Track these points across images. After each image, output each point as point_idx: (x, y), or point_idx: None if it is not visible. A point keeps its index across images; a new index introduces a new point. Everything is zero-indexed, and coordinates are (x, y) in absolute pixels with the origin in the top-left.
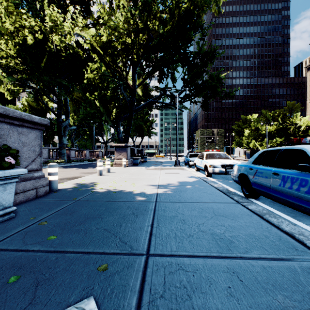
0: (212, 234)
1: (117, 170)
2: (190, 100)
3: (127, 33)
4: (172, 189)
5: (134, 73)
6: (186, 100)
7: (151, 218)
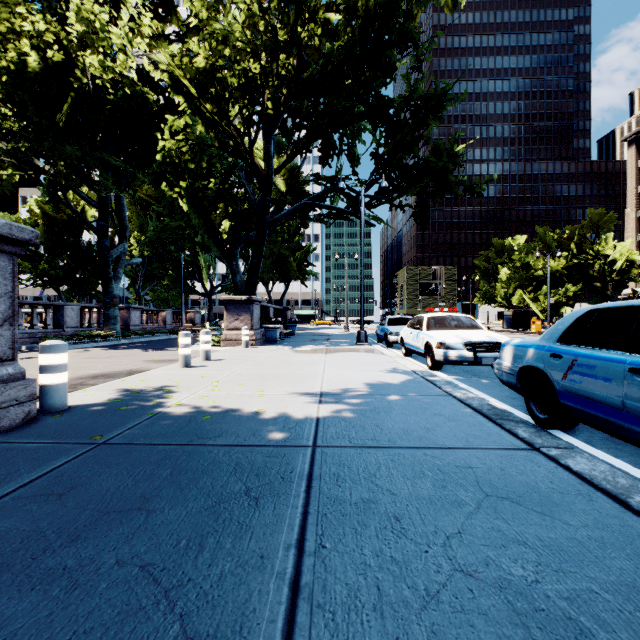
0: (501, 585)
1: (229, 354)
2: (390, 200)
3: (251, 50)
4: (354, 404)
5: (268, 142)
6: (380, 202)
7: (299, 512)
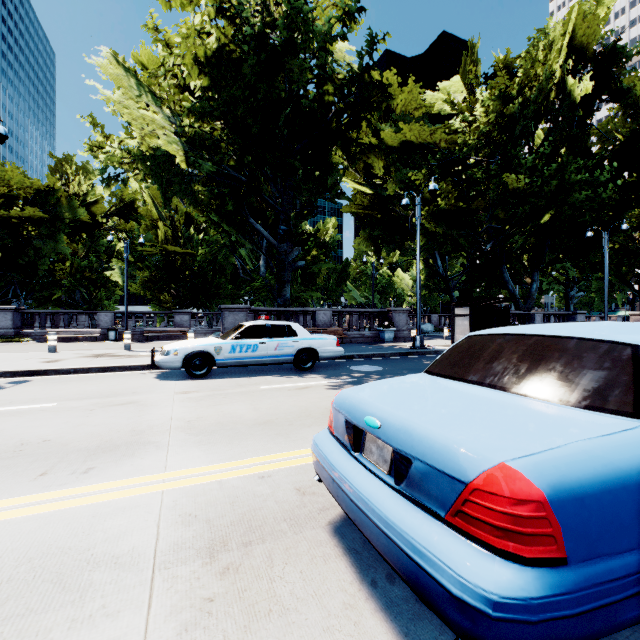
0: None
1: None
2: None
3: None
4: None
5: None
6: None
7: None
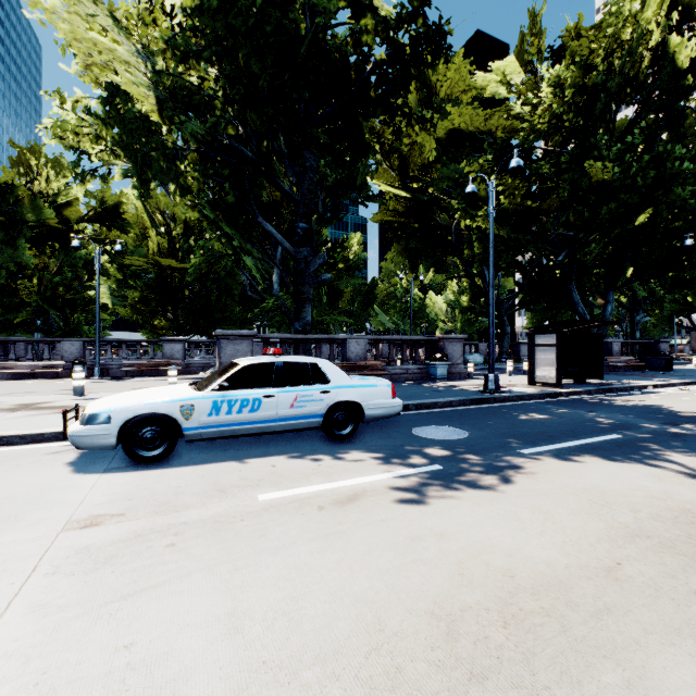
0: None
1: None
2: None
3: None
4: None
5: None
6: None
7: None
